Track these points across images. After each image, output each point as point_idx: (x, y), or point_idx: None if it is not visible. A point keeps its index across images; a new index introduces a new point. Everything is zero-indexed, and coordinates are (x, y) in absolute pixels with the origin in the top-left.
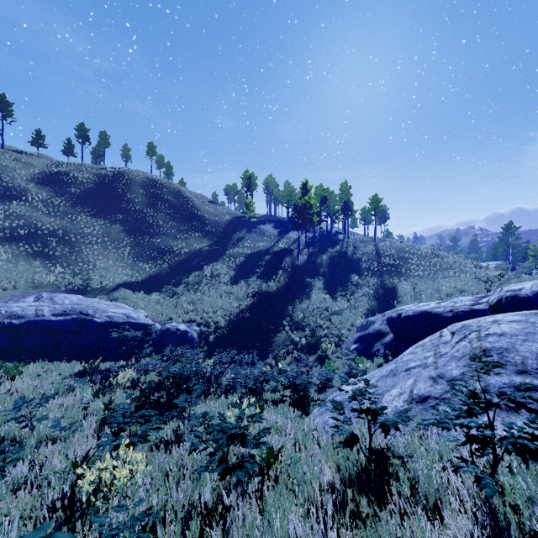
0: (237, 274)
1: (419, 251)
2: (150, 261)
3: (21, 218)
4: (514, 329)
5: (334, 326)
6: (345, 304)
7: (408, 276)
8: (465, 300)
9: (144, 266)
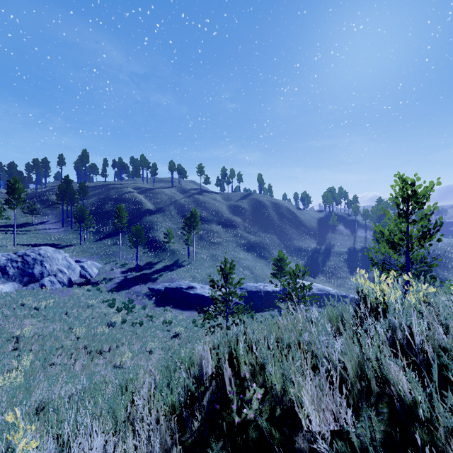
0: (349, 266)
1: None
2: (298, 257)
3: (244, 237)
4: None
5: None
6: None
7: None
8: None
9: (298, 260)
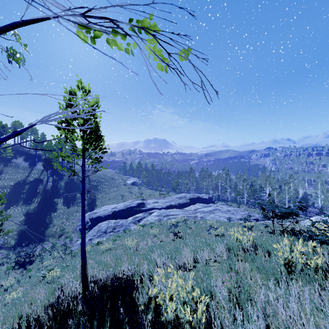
0: (8, 200)
1: (106, 177)
2: None
3: None
4: (104, 225)
5: (71, 221)
6: (74, 209)
7: (101, 190)
8: (110, 209)
9: None
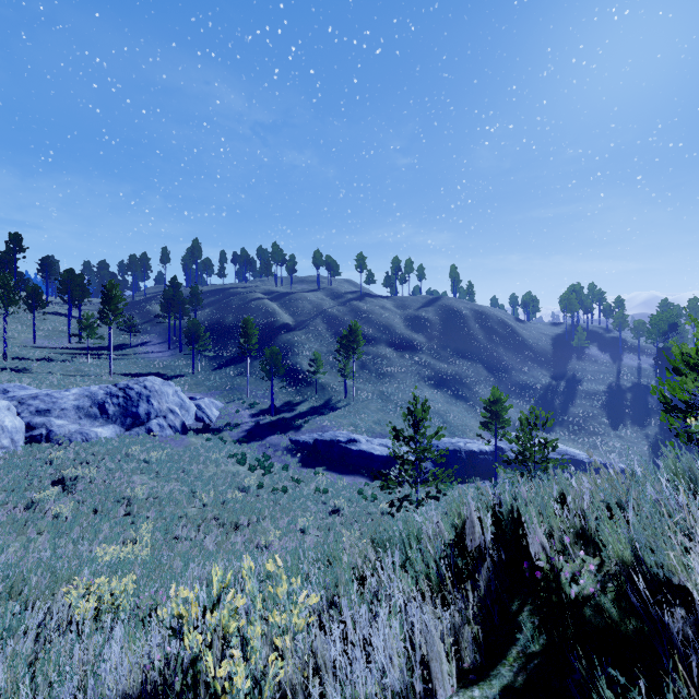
0: (609, 415)
1: None
2: (519, 398)
3: (431, 366)
4: None
5: None
6: None
7: None
8: None
9: (519, 403)
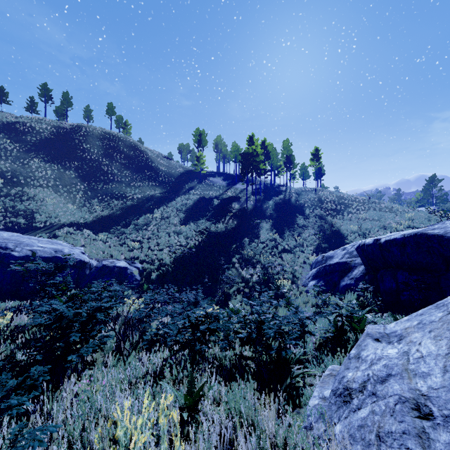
0: (187, 217)
1: (356, 199)
2: (101, 205)
3: None
4: None
5: (286, 263)
6: (293, 244)
7: (351, 218)
8: None
9: (95, 209)
